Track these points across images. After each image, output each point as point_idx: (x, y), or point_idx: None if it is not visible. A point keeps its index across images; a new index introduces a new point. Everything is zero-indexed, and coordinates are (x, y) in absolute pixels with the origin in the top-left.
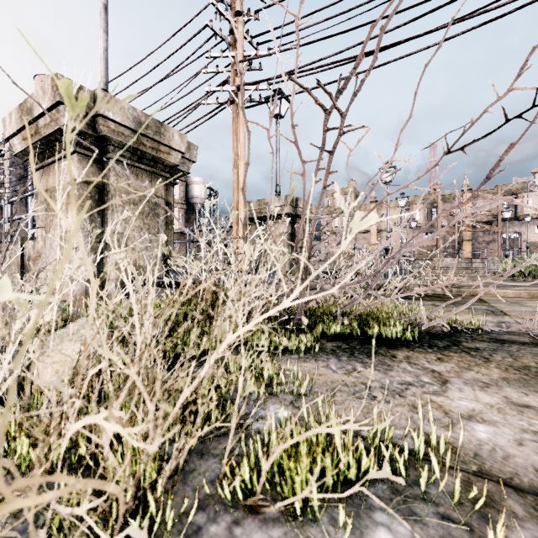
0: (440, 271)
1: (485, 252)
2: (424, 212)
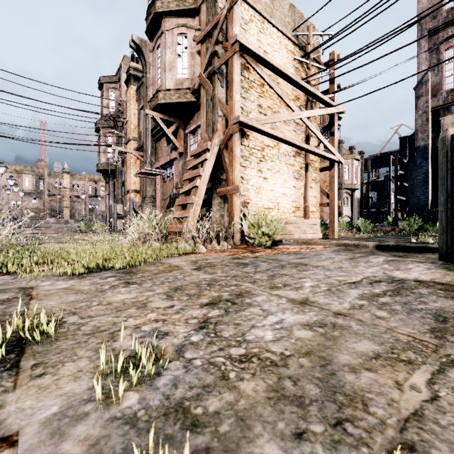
0: (45, 228)
1: (77, 216)
2: (34, 181)
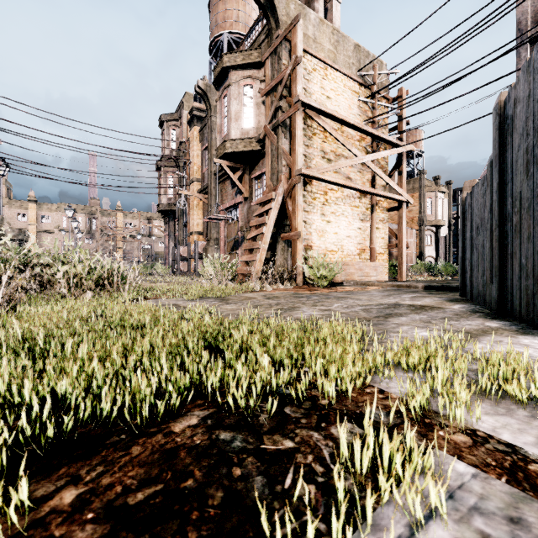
0: None
1: (131, 257)
2: (87, 221)
